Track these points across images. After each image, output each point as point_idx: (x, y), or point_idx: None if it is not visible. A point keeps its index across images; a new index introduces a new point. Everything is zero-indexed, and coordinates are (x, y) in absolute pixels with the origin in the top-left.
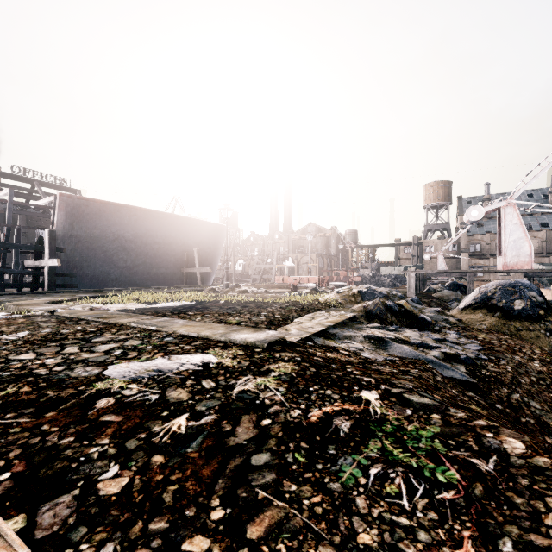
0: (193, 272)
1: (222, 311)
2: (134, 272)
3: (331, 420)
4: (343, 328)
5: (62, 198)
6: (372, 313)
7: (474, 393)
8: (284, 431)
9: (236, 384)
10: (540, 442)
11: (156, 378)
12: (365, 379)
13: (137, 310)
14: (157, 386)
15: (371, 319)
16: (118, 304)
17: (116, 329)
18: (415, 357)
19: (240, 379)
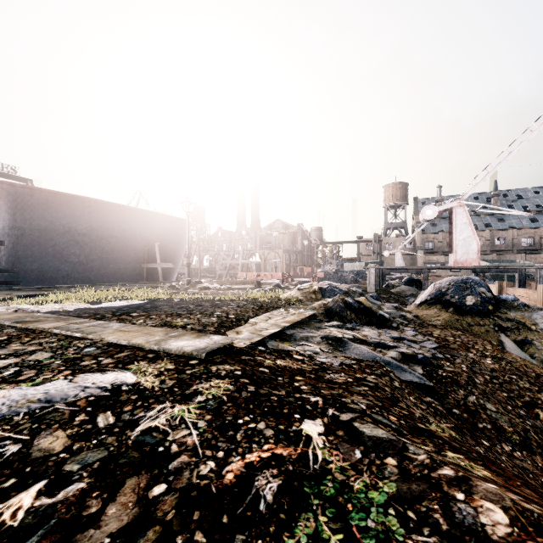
0: (155, 268)
1: (171, 312)
2: (89, 267)
3: (253, 478)
4: (301, 327)
5: (1, 186)
6: (331, 311)
7: (432, 397)
8: (178, 508)
9: (144, 418)
10: (526, 510)
11: (36, 413)
12: (311, 399)
13: (73, 312)
14: (28, 428)
15: (331, 317)
16: (55, 304)
17: (30, 336)
18: (372, 359)
19: (152, 410)
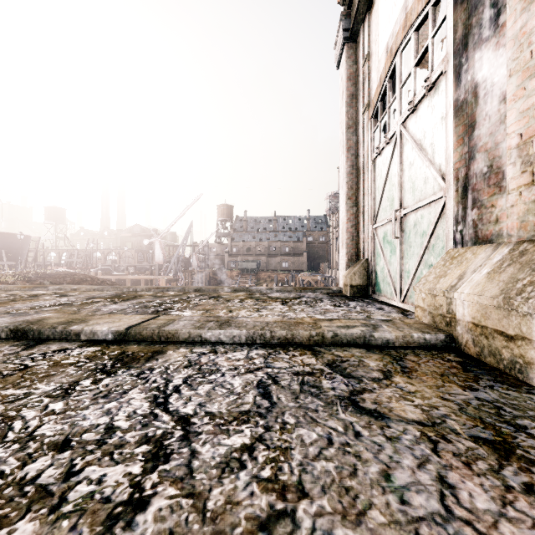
0: (3, 264)
1: None
2: None
3: None
4: None
5: None
6: None
7: None
8: None
9: None
10: None
11: None
12: None
13: None
14: None
15: None
16: None
17: None
18: None
19: None
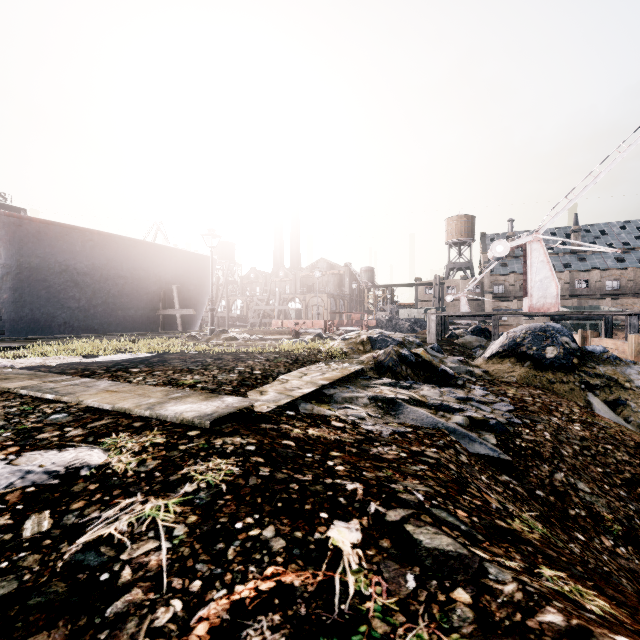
0: (173, 315)
1: (181, 367)
2: (91, 314)
3: (239, 634)
4: (344, 386)
5: None
6: (383, 365)
7: (509, 475)
8: None
9: (96, 521)
10: None
11: None
12: (348, 486)
13: (57, 367)
14: None
15: (382, 373)
16: (38, 357)
17: None
18: (433, 426)
19: (112, 508)
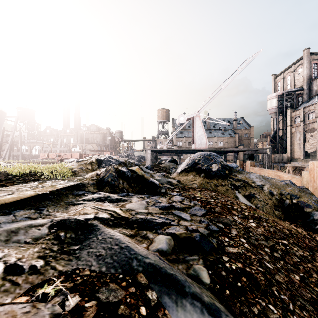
0: None
1: None
2: None
3: None
4: (36, 207)
5: None
6: (103, 180)
7: None
8: None
9: None
10: None
11: None
12: None
13: None
14: None
15: (101, 187)
16: None
17: None
18: (125, 268)
19: None
